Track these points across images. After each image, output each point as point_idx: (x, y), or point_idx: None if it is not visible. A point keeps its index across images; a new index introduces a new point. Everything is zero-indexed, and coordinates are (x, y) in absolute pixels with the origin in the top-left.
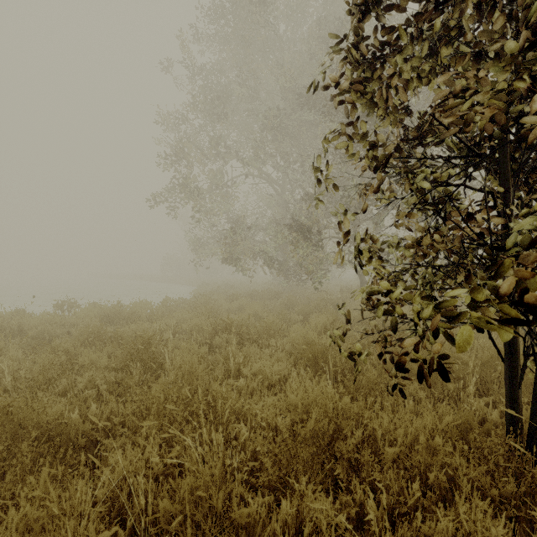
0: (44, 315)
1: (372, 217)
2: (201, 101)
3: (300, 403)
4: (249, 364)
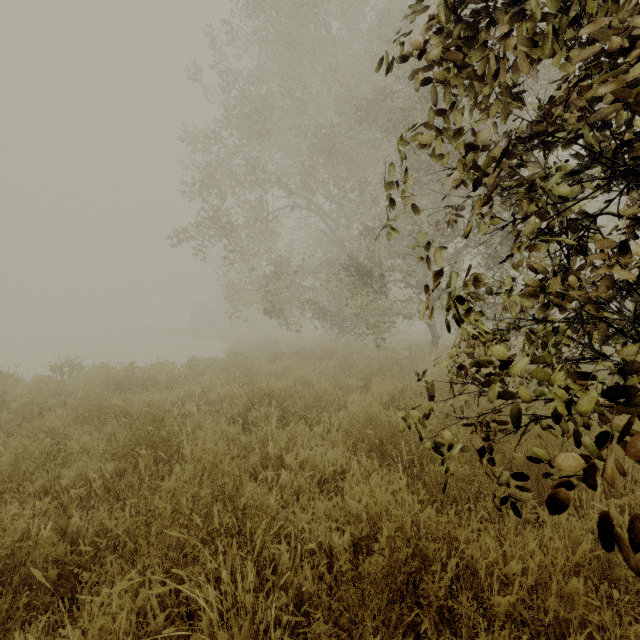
0: (32, 382)
1: (447, 258)
2: (237, 116)
3: (365, 512)
4: (294, 451)
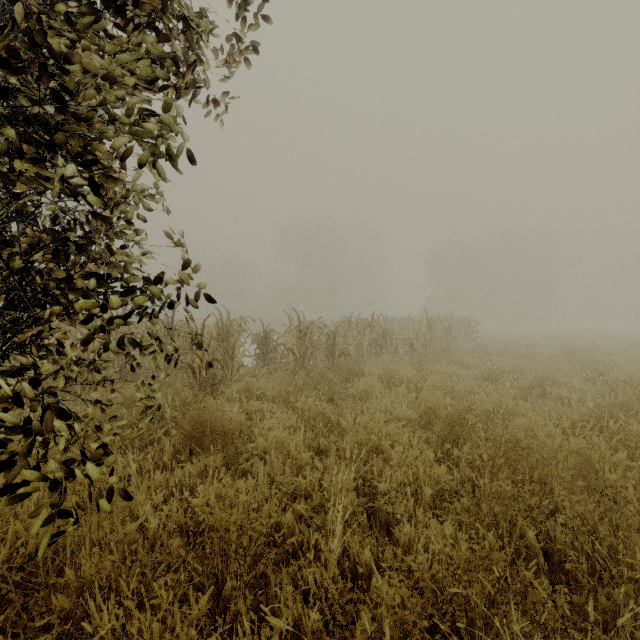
0: None
1: None
2: None
3: None
4: None
